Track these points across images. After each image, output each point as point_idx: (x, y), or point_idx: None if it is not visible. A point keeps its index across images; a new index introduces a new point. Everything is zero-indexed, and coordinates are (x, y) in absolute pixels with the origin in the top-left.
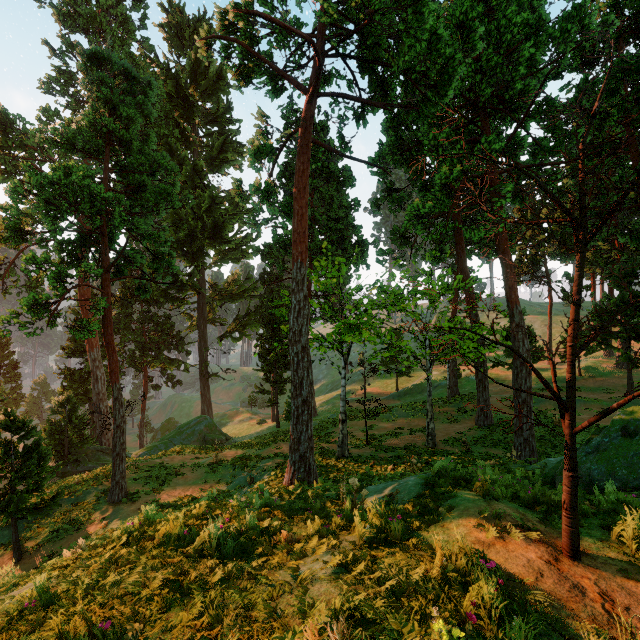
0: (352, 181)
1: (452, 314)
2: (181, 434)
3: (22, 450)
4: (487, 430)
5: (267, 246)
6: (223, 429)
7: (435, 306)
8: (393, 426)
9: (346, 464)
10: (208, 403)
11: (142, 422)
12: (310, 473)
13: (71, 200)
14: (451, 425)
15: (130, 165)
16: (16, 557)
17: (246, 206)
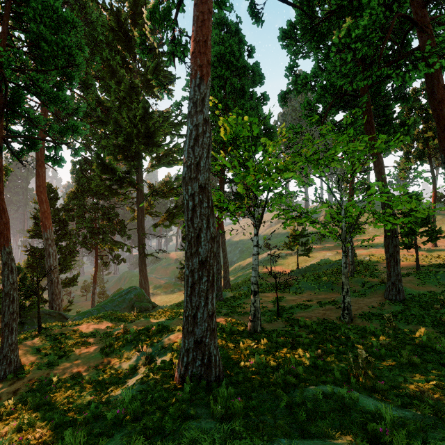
0: (261, 78)
1: (349, 201)
2: (113, 301)
3: None
4: (402, 305)
5: None
6: (158, 297)
7: (354, 171)
8: (301, 298)
9: (259, 344)
10: (145, 277)
11: (93, 291)
12: (210, 368)
13: None
14: (360, 299)
15: (27, 16)
16: None
17: (152, 64)
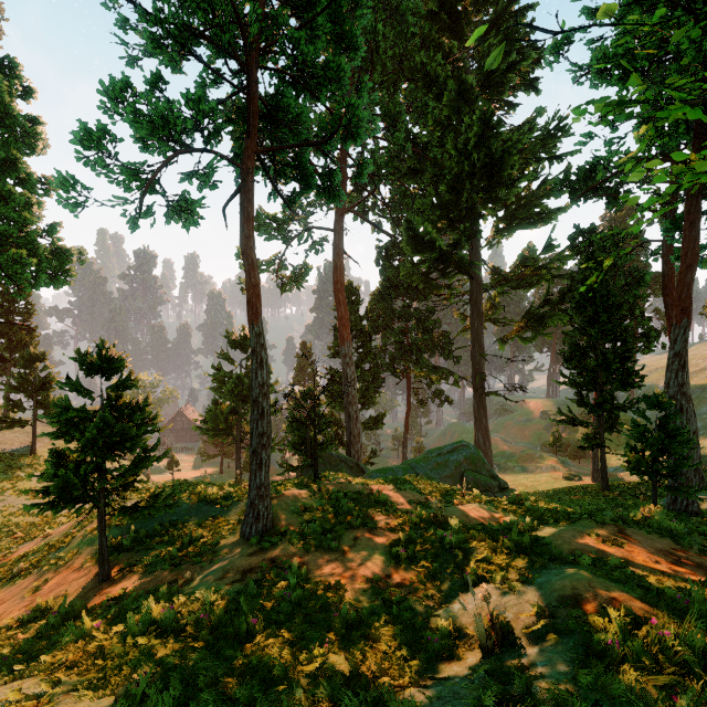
0: None
1: None
2: (428, 461)
3: (124, 409)
4: None
5: (581, 166)
6: (508, 475)
7: None
8: None
9: None
10: (484, 432)
11: (404, 442)
12: None
13: (184, 5)
14: None
15: None
16: (101, 573)
17: None
